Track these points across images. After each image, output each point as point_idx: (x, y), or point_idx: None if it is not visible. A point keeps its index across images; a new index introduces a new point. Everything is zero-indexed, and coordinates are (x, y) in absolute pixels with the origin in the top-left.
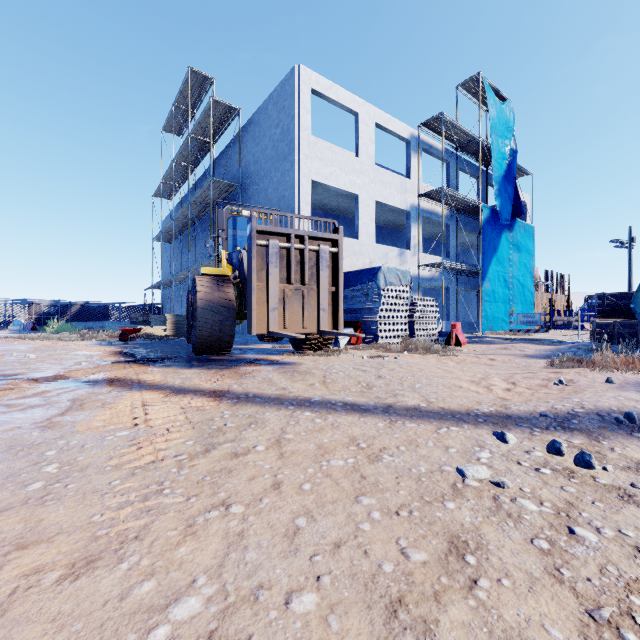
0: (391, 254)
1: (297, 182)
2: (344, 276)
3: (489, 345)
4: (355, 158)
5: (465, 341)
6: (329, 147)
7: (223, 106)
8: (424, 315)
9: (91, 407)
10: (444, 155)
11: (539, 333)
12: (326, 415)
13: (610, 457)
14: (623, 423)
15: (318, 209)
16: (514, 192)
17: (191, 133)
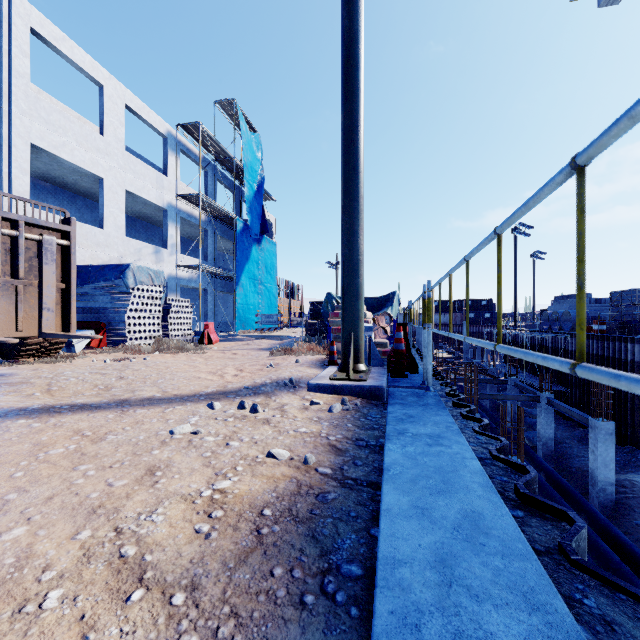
0: (145, 250)
1: (6, 140)
2: (82, 270)
3: (237, 342)
4: (99, 135)
5: (218, 339)
6: (61, 111)
7: None
8: (179, 316)
9: None
10: (203, 162)
11: (280, 331)
12: (48, 418)
13: (271, 405)
14: (287, 385)
15: (43, 180)
16: (262, 212)
17: None
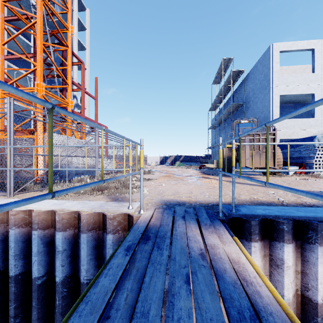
0: None
1: (271, 98)
2: (296, 141)
3: None
4: (311, 74)
5: None
6: (291, 75)
7: (236, 71)
8: None
9: (201, 180)
10: None
11: None
12: (251, 186)
13: None
14: None
15: (289, 103)
16: None
17: (223, 85)
